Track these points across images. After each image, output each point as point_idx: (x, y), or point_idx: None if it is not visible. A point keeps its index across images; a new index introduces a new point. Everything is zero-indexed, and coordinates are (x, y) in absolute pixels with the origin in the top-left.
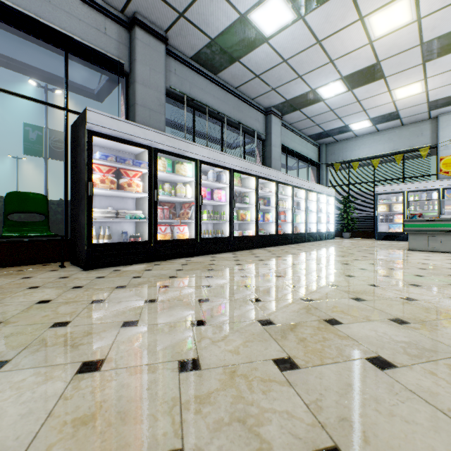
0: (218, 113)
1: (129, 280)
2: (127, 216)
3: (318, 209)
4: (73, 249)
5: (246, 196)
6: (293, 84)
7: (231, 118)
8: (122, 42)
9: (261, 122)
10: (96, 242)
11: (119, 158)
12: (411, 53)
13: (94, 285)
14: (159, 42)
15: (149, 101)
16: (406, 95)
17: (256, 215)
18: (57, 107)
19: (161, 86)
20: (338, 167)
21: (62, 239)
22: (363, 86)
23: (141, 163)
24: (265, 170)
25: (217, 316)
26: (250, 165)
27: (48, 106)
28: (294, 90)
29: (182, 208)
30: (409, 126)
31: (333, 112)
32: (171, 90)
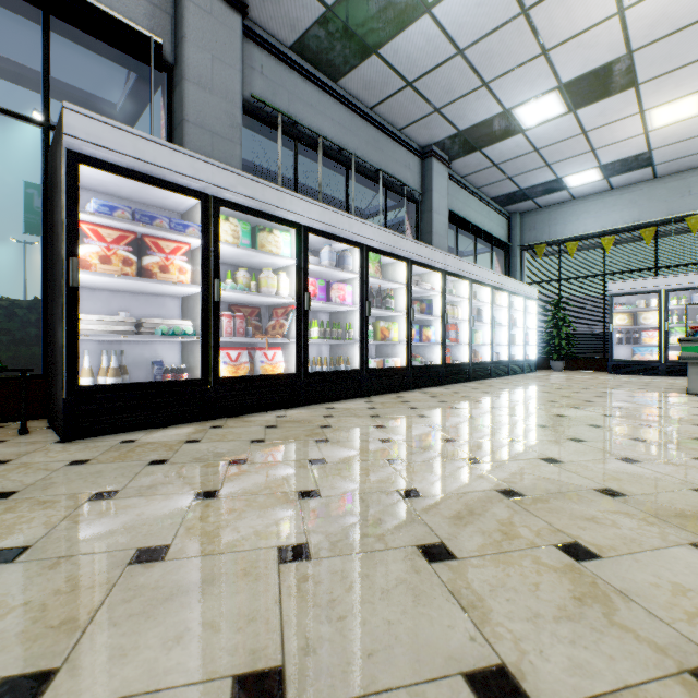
0: (339, 149)
1: (135, 473)
2: (158, 330)
3: (511, 321)
4: (50, 395)
5: (391, 297)
6: (472, 100)
7: (363, 159)
8: (160, 6)
9: (414, 170)
10: (90, 382)
11: (140, 213)
12: (693, 34)
13: (43, 490)
14: (230, 10)
15: (210, 117)
16: (671, 120)
17: (407, 330)
18: (26, 119)
19: (235, 91)
20: (542, 251)
21: (22, 376)
22: (596, 102)
23: (187, 227)
24: (423, 250)
25: (326, 641)
26: (397, 241)
27: (7, 115)
28: (474, 112)
29: (273, 317)
30: (666, 179)
31: (538, 154)
32: (254, 103)
